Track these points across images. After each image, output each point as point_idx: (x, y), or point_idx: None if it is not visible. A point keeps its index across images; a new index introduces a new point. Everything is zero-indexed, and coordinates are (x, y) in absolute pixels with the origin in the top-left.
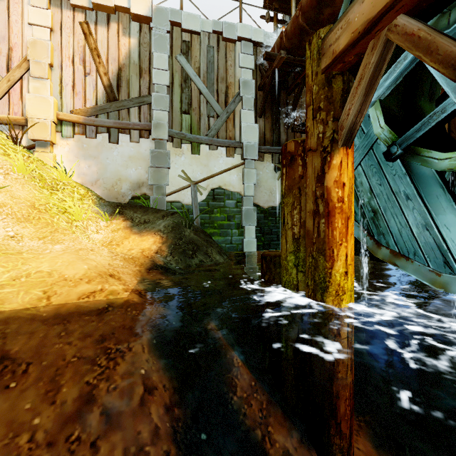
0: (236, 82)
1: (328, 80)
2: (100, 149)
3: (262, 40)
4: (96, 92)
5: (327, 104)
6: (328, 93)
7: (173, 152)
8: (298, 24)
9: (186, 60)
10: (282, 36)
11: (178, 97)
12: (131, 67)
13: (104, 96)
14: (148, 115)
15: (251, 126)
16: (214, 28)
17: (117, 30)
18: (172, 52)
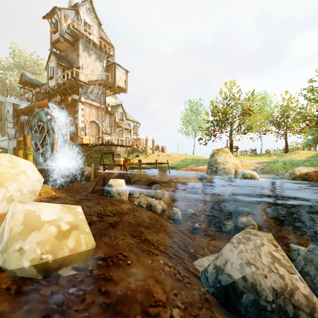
0: (6, 114)
1: (18, 142)
2: None
3: (16, 103)
4: None
5: (18, 145)
6: (18, 143)
7: None
8: (25, 111)
9: None
10: (22, 109)
11: None
12: None
13: None
14: None
15: (12, 128)
16: None
17: None
18: None
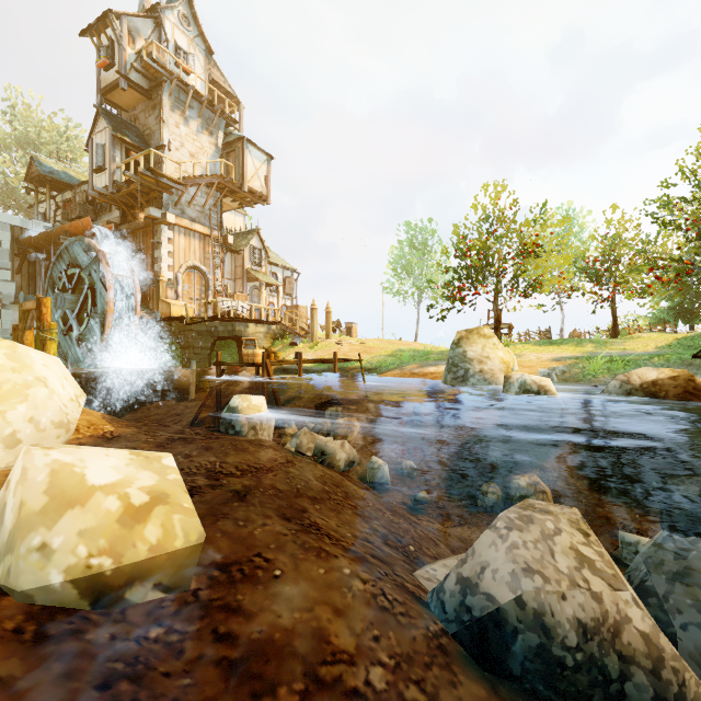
0: None
1: (24, 313)
2: None
3: (19, 225)
4: None
5: (24, 319)
6: (24, 316)
7: None
8: (40, 243)
9: None
10: (32, 239)
11: None
12: None
13: None
14: None
15: (9, 282)
16: None
17: None
18: None
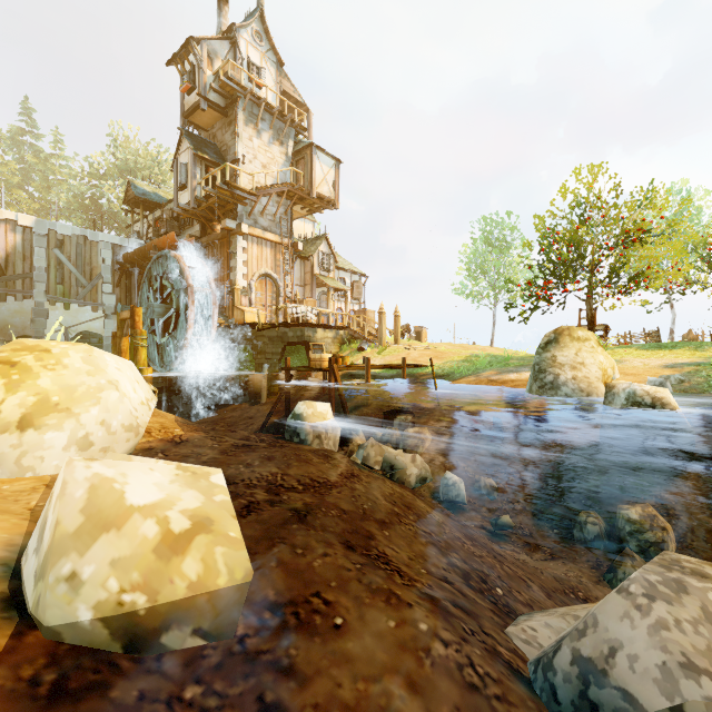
0: (99, 266)
1: (121, 322)
2: None
3: (118, 243)
4: None
5: (121, 327)
6: (121, 325)
7: (50, 308)
8: (135, 258)
9: (60, 252)
10: (128, 255)
11: (54, 274)
12: (17, 254)
13: None
14: (30, 285)
15: (110, 294)
16: (82, 234)
17: (6, 231)
18: (49, 246)
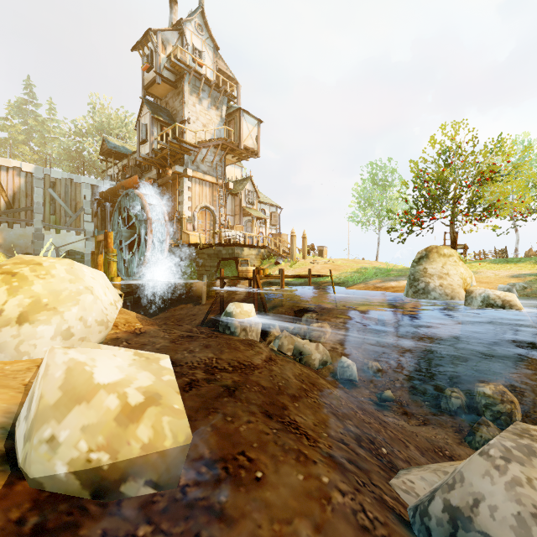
0: (82, 201)
1: (98, 243)
2: (3, 231)
3: (96, 184)
4: (0, 204)
5: (98, 247)
6: (98, 245)
7: (45, 233)
8: (108, 195)
9: (53, 191)
10: (103, 193)
11: (48, 208)
12: (21, 193)
13: (5, 206)
14: (31, 215)
15: (90, 222)
16: (69, 177)
17: (13, 175)
18: (45, 186)
